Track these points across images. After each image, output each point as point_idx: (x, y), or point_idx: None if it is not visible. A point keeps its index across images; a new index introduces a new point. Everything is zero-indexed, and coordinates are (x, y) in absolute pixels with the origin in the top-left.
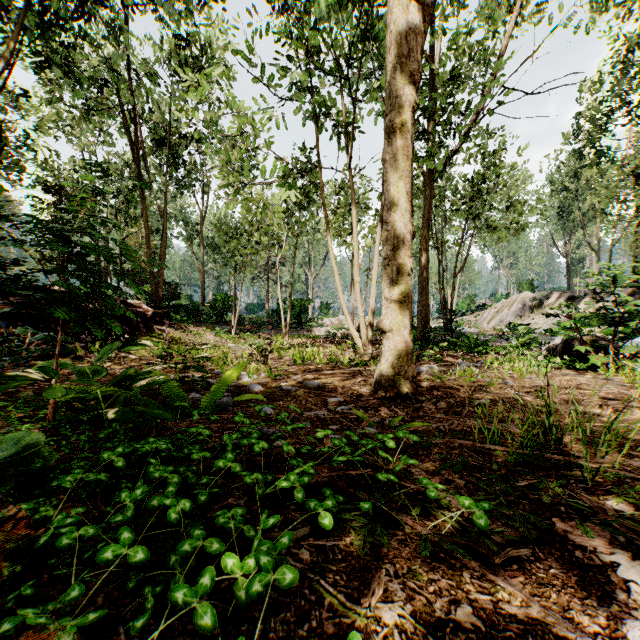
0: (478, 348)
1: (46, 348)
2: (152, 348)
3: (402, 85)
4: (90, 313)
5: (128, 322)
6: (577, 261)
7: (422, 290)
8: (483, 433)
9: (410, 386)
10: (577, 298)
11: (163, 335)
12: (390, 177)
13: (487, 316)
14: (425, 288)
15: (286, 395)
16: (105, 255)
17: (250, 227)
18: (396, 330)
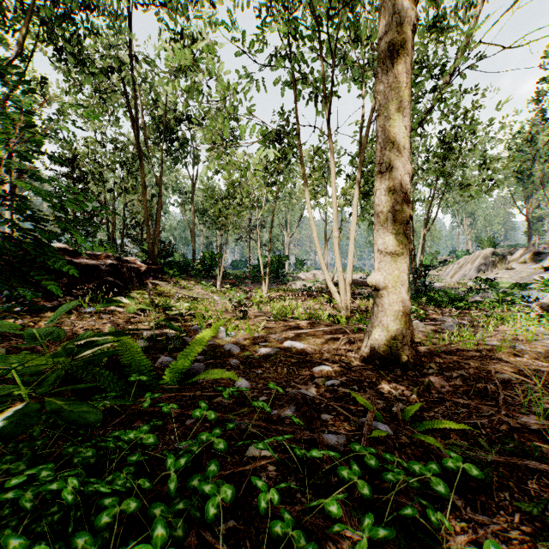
0: (459, 303)
1: (12, 305)
2: (141, 301)
3: (400, 0)
4: (83, 268)
5: (121, 277)
6: (535, 220)
7: None
8: (546, 439)
9: (409, 353)
10: (542, 254)
11: (154, 288)
12: (384, 111)
13: (450, 271)
14: None
15: (265, 359)
16: (41, 196)
17: (232, 189)
18: (392, 287)
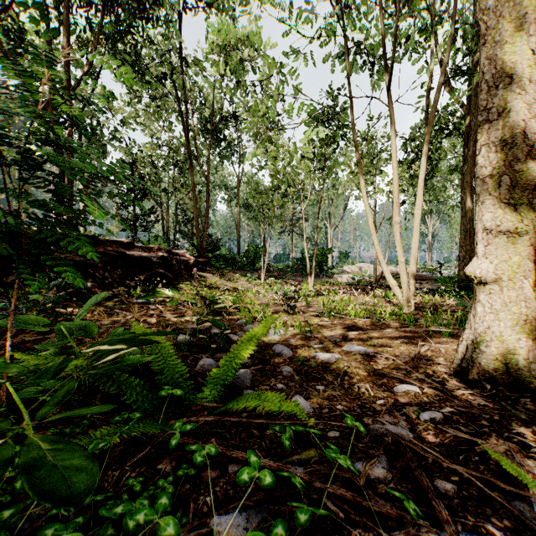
0: None
1: (58, 295)
2: (189, 292)
3: None
4: (135, 260)
5: (171, 269)
6: None
7: (465, 233)
8: None
9: None
10: None
11: (202, 280)
12: (495, 34)
13: None
14: (470, 231)
15: (324, 369)
16: (58, 163)
17: (277, 180)
18: (507, 280)
